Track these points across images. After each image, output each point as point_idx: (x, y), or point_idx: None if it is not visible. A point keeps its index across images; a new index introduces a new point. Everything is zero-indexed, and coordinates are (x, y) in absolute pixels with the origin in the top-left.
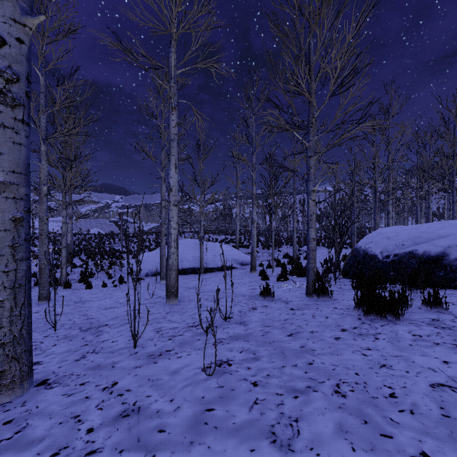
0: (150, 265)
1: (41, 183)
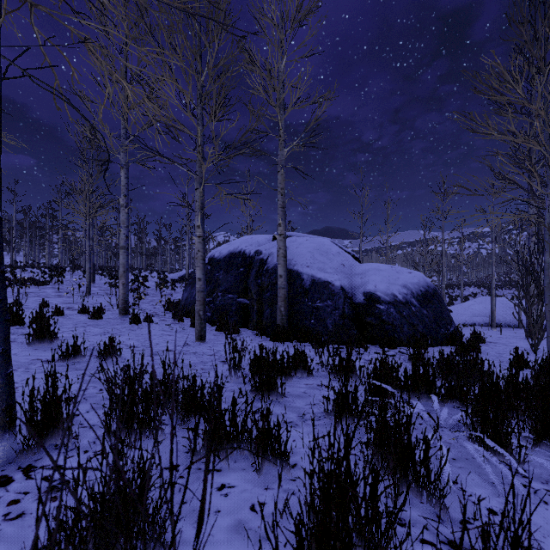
0: (464, 317)
1: (443, 271)
